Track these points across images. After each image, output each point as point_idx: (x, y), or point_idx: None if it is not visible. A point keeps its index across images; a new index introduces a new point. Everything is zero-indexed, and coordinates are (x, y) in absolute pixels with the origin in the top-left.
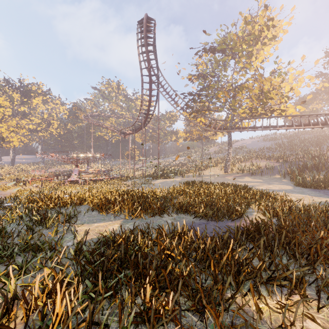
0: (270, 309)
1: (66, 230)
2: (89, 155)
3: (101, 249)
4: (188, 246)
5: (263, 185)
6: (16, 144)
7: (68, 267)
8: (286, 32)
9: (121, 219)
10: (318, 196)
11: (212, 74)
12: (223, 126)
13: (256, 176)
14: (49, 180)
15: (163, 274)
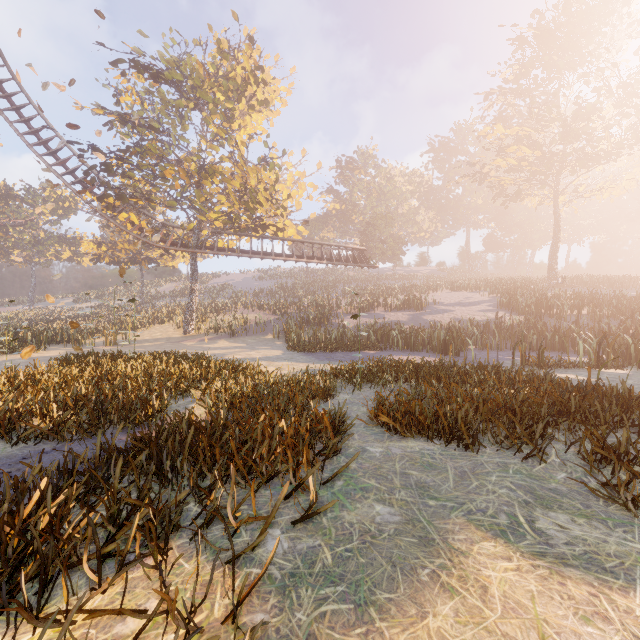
0: (48, 635)
1: None
2: None
3: None
4: None
5: (242, 353)
6: None
7: None
8: (285, 103)
9: None
10: (307, 361)
11: (155, 125)
12: (182, 240)
13: (239, 338)
14: None
15: None
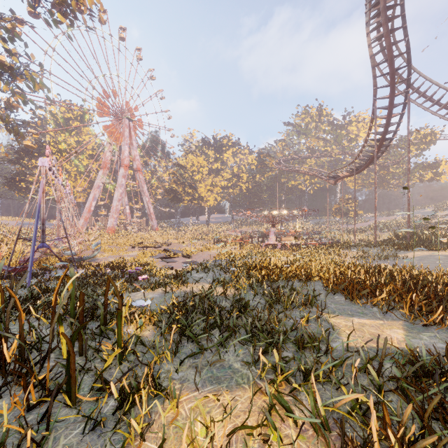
0: None
1: (314, 318)
2: (283, 212)
3: (438, 388)
4: None
5: None
6: (211, 203)
7: (368, 395)
8: None
9: (397, 319)
10: None
11: None
12: None
13: None
14: (245, 242)
15: None
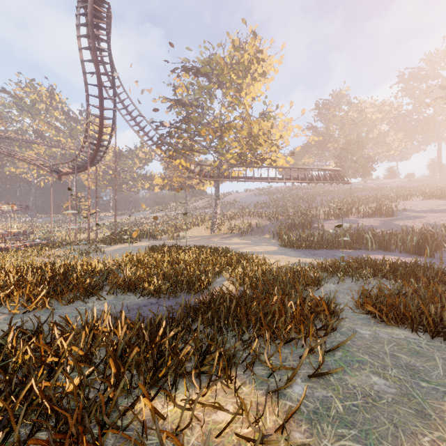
0: (180, 410)
1: None
2: None
3: None
4: (104, 342)
5: (249, 247)
6: None
7: None
8: (277, 71)
9: (4, 314)
10: (297, 256)
11: (195, 103)
12: (210, 173)
13: (246, 237)
14: None
15: (31, 399)
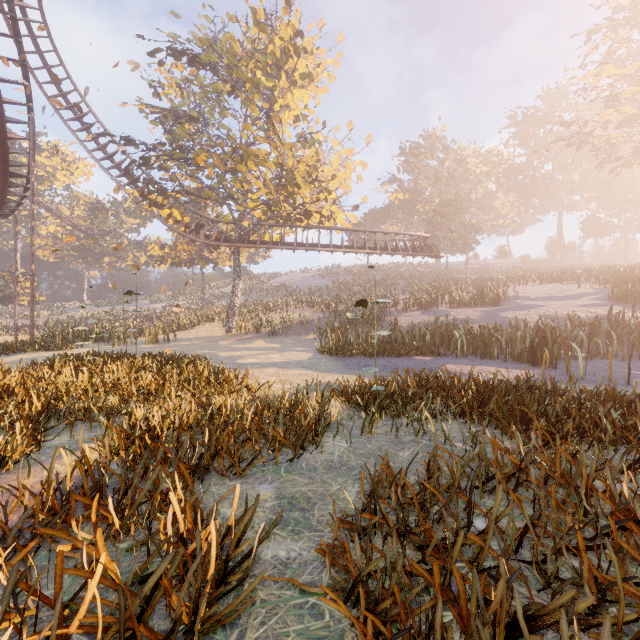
0: None
1: None
2: None
3: None
4: None
5: (263, 355)
6: None
7: None
8: (333, 78)
9: None
10: (329, 370)
11: (194, 114)
12: (226, 235)
13: (278, 338)
14: None
15: None
